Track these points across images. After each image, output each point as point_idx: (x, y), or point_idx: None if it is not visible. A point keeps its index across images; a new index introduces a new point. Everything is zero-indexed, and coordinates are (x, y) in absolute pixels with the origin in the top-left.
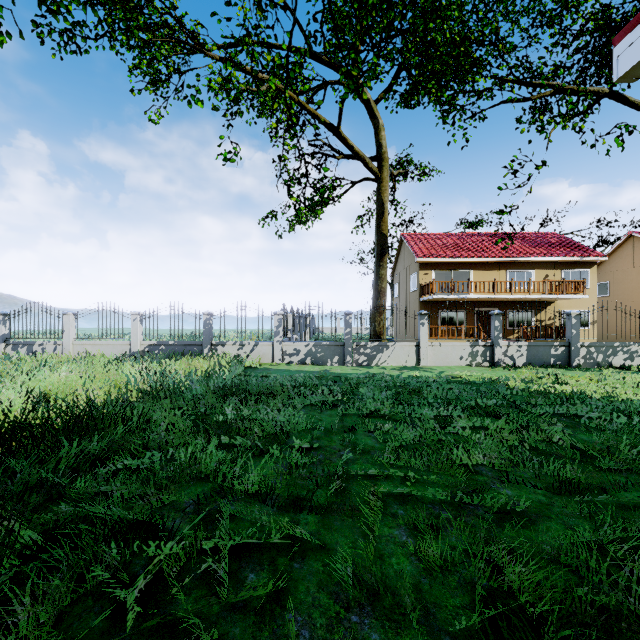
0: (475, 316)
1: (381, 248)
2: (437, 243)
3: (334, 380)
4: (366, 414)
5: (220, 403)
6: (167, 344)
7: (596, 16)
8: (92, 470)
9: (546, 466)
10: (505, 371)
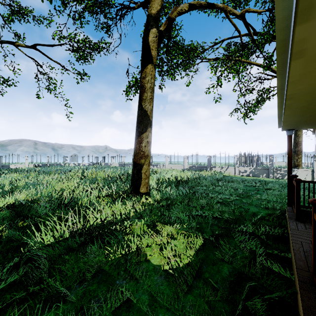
0: None
1: None
2: None
3: (259, 181)
4: (266, 189)
5: (216, 182)
6: (195, 166)
7: None
8: (193, 188)
9: None
10: None
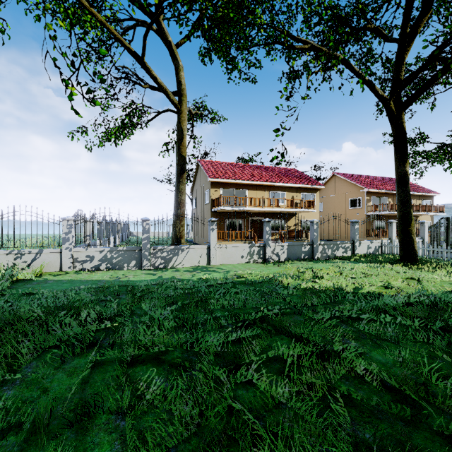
0: (249, 223)
1: (181, 167)
2: (224, 168)
3: (117, 293)
4: (132, 357)
5: None
6: None
7: (332, 6)
8: None
9: None
10: (275, 267)
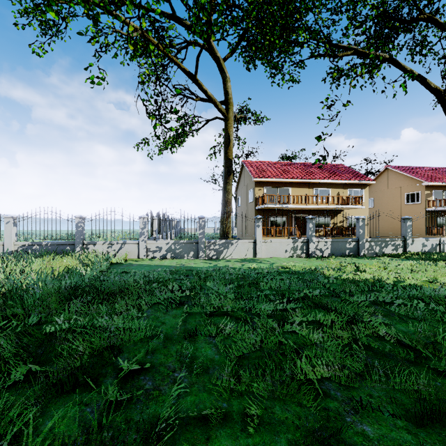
0: (293, 220)
1: (228, 169)
2: (267, 168)
3: (186, 274)
4: (210, 312)
5: (62, 307)
6: (41, 244)
7: (378, 5)
8: None
9: (392, 378)
10: (318, 261)
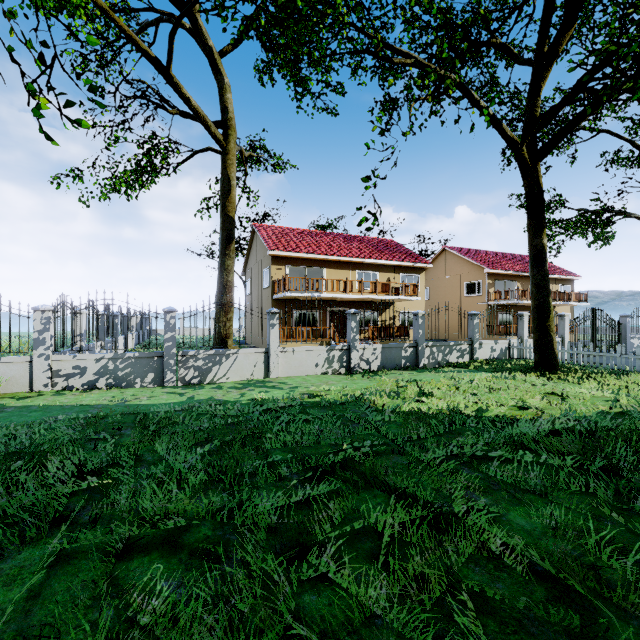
0: (328, 316)
1: (227, 233)
2: (291, 237)
3: (118, 426)
4: (128, 540)
5: None
6: None
7: (444, 8)
8: None
9: None
10: (364, 380)
